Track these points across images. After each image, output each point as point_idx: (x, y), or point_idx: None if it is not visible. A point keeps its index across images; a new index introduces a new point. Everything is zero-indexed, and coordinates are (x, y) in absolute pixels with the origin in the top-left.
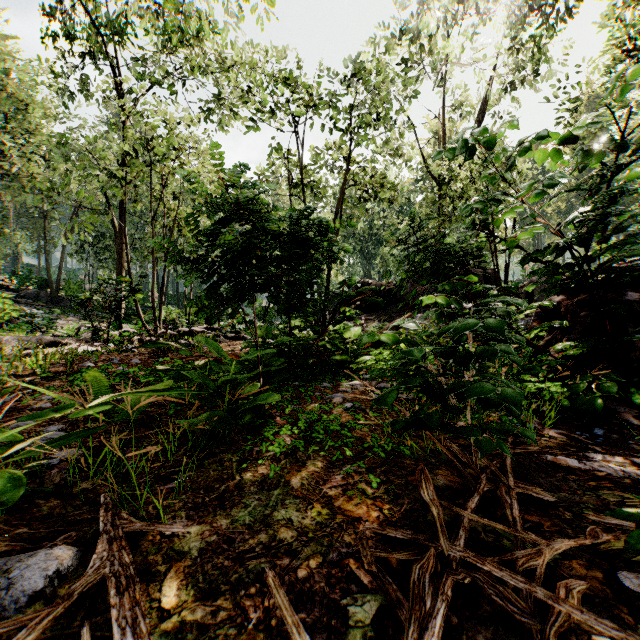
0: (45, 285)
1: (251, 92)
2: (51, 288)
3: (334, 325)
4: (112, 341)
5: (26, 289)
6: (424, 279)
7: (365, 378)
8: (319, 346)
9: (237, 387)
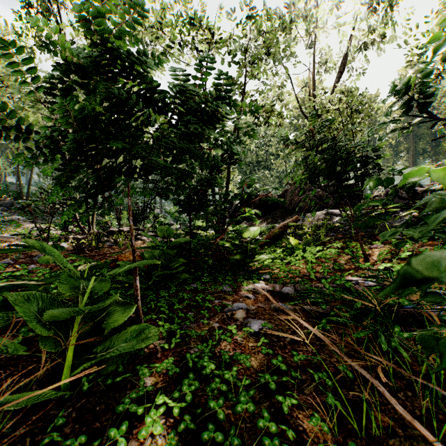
0: (19, 197)
1: (163, 33)
2: (22, 199)
3: (234, 225)
4: (52, 239)
5: (5, 200)
6: (324, 179)
7: (265, 279)
8: (219, 245)
9: (100, 312)
